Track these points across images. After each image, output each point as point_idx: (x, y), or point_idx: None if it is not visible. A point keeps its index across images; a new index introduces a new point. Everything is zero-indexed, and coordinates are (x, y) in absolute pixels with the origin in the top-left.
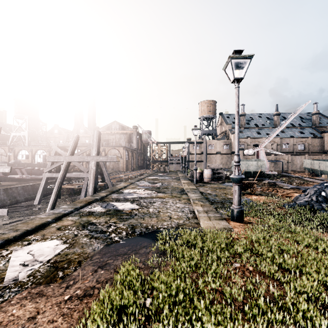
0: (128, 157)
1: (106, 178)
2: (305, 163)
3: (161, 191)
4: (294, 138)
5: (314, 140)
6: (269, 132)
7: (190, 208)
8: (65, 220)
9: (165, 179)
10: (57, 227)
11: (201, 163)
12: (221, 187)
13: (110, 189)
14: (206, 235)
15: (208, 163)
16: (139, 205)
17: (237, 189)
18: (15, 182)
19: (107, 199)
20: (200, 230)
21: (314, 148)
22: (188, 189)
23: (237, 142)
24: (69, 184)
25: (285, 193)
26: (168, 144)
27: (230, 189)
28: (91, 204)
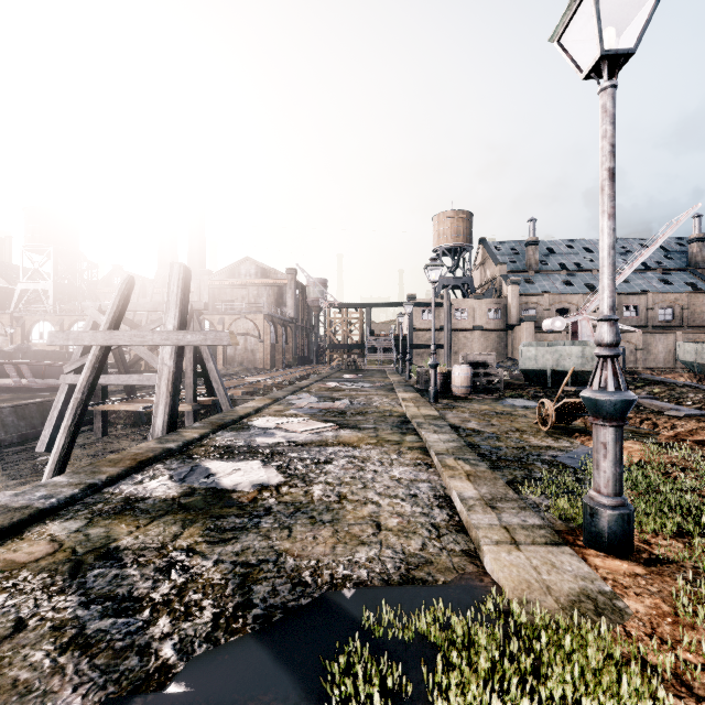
0: (276, 337)
1: (217, 386)
2: (682, 351)
3: (348, 424)
4: (651, 293)
5: (696, 298)
6: (593, 282)
7: (436, 485)
8: (30, 538)
9: (358, 389)
10: None
11: (439, 351)
12: (501, 412)
13: (217, 417)
14: (543, 660)
15: (455, 351)
16: (284, 470)
17: (609, 440)
18: (5, 396)
19: (201, 448)
20: (498, 608)
21: (696, 317)
22: (418, 417)
23: (610, 277)
24: (129, 400)
25: (681, 432)
26: (366, 308)
27: (527, 417)
28: (149, 468)
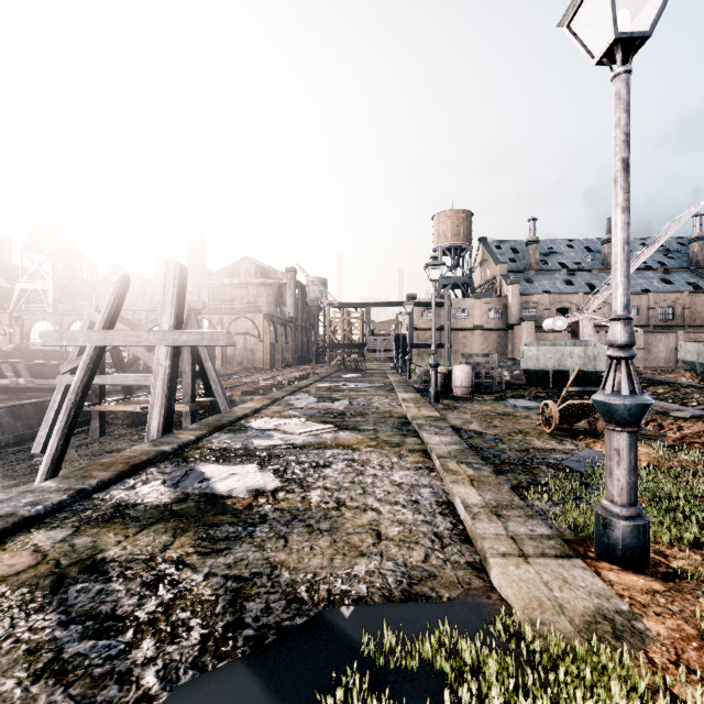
0: (275, 336)
1: (215, 386)
2: (684, 351)
3: (347, 426)
4: (651, 293)
5: (697, 297)
6: (593, 282)
7: (438, 491)
8: (13, 548)
9: (358, 389)
10: None
11: (439, 351)
12: (503, 413)
13: (214, 418)
14: (561, 695)
15: (455, 351)
16: (281, 475)
17: (624, 447)
18: (2, 396)
19: (197, 450)
20: (508, 630)
21: (697, 316)
22: (419, 419)
23: (624, 274)
24: (126, 400)
25: (688, 434)
26: (366, 307)
27: (529, 418)
28: (142, 472)
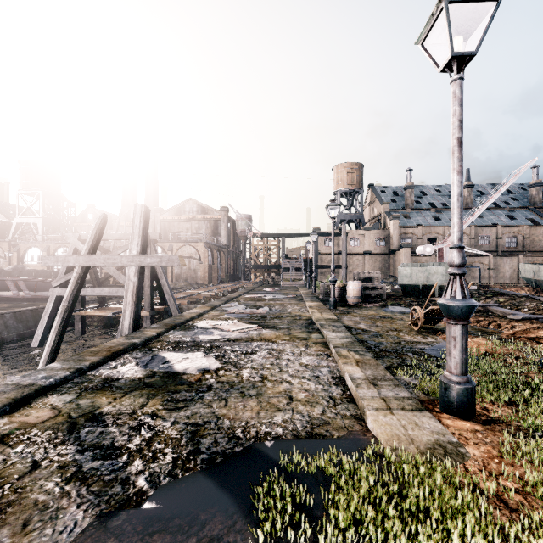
0: (212, 259)
1: (168, 297)
2: (523, 270)
3: (268, 325)
4: (500, 226)
5: (534, 230)
6: None
7: (333, 369)
8: (37, 406)
9: (276, 299)
10: (4, 431)
11: (338, 270)
12: (384, 316)
13: (169, 320)
14: (405, 485)
15: (350, 270)
16: (220, 359)
17: (458, 335)
18: (7, 304)
19: (158, 343)
20: (375, 453)
21: (534, 244)
22: (321, 320)
23: (458, 217)
24: (101, 308)
25: (518, 331)
26: (281, 237)
27: (403, 320)
28: (120, 357)
